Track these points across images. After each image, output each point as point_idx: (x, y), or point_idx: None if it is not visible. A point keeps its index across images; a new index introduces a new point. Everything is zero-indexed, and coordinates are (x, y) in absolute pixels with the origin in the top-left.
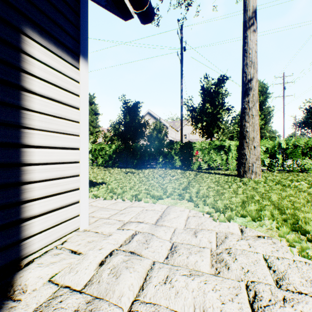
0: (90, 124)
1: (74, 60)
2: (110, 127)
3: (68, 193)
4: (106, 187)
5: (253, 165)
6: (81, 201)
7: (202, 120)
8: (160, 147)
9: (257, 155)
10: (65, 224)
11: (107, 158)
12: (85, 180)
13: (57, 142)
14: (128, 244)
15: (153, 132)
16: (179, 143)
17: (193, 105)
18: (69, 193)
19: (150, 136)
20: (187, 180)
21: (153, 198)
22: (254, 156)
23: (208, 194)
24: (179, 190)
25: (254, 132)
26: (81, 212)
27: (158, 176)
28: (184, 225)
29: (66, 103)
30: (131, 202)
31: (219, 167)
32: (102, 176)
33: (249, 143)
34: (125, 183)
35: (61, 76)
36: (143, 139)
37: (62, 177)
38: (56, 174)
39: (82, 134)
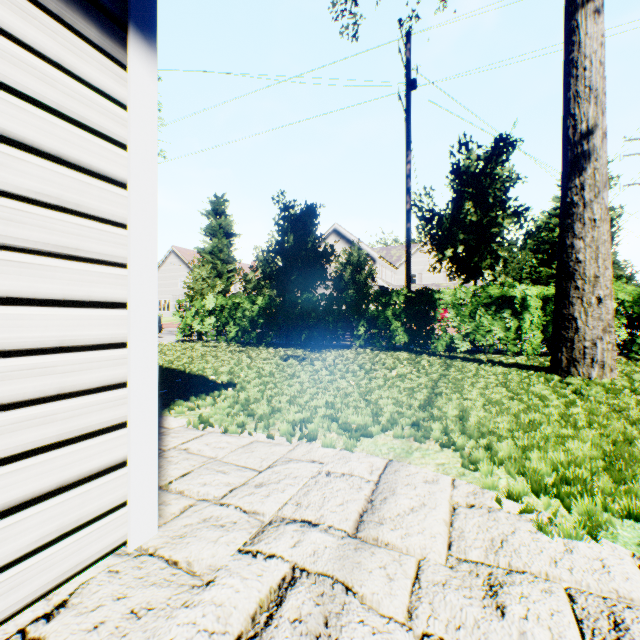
0: (217, 256)
1: (110, 38)
2: (255, 261)
3: (88, 442)
4: (234, 396)
5: (595, 346)
6: (131, 461)
7: (455, 239)
8: (361, 303)
9: (605, 320)
10: (75, 538)
11: (248, 325)
12: (146, 397)
13: (44, 283)
14: (264, 636)
15: (345, 270)
16: (403, 292)
17: (435, 206)
18: (93, 441)
19: (338, 279)
20: (427, 380)
21: (347, 434)
22: (597, 322)
23: (496, 427)
24: (411, 409)
25: (597, 262)
26: (132, 494)
27: (357, 367)
28: (447, 546)
29: (80, 165)
30: (290, 444)
31: (497, 347)
32: (231, 367)
33: (584, 290)
34: (280, 386)
35: (61, 79)
36: (322, 284)
37: (65, 394)
38: (40, 385)
39: (134, 261)
